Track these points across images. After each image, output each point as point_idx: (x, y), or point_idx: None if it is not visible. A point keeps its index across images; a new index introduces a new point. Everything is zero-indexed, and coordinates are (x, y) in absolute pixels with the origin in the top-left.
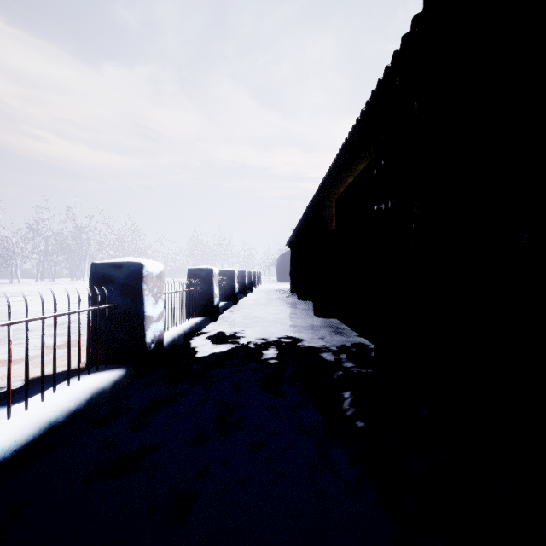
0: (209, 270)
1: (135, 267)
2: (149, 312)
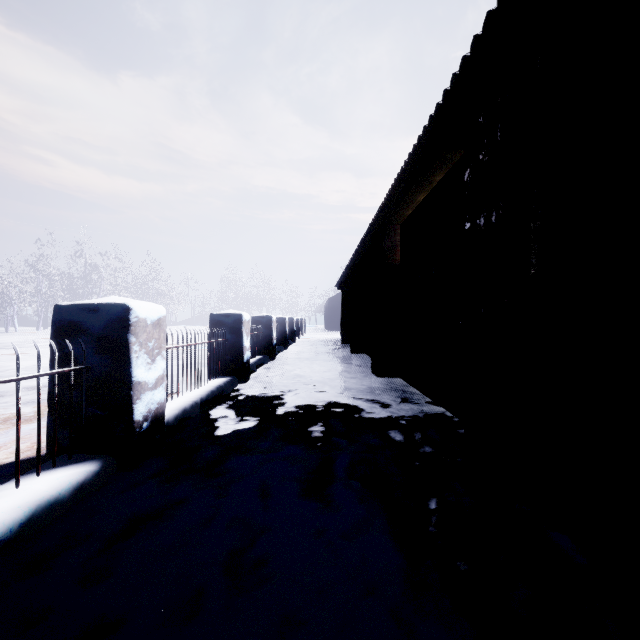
0: (237, 316)
1: (117, 311)
2: (140, 377)
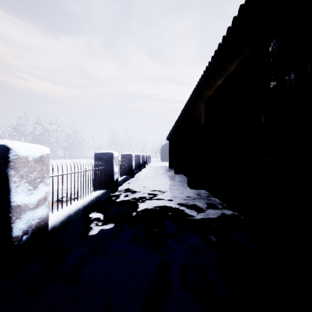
0: (110, 154)
1: None
2: (19, 201)
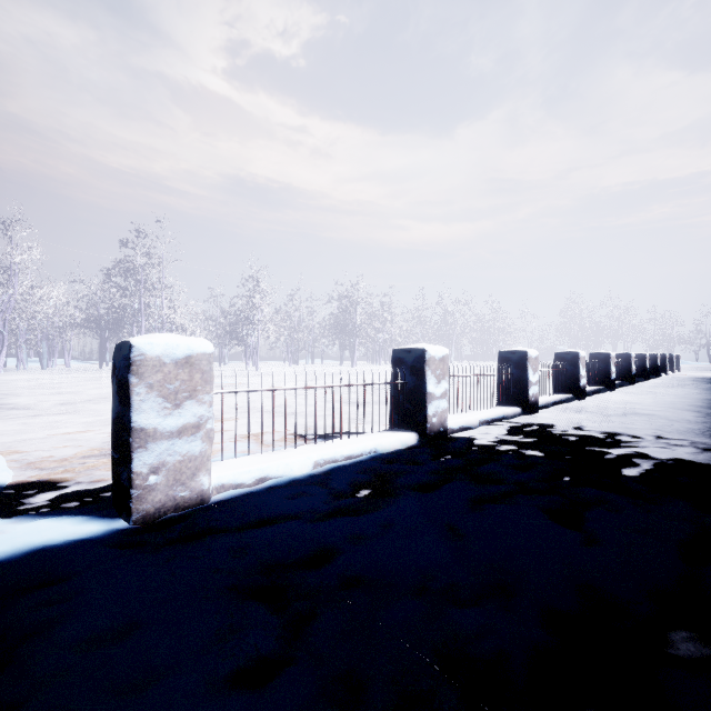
0: (606, 354)
1: (575, 354)
2: (581, 373)
